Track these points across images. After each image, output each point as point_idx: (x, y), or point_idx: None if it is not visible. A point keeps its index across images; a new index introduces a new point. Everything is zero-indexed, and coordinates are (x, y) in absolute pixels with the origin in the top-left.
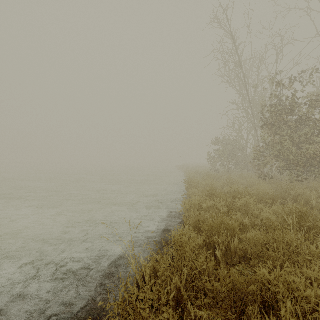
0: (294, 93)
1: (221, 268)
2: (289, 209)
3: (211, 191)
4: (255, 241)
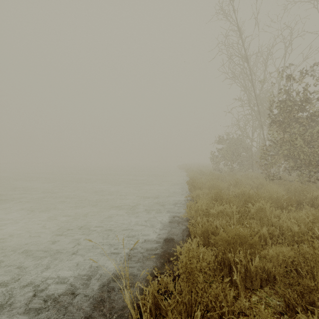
0: (306, 87)
1: (240, 298)
2: (315, 218)
3: (219, 194)
4: (280, 259)
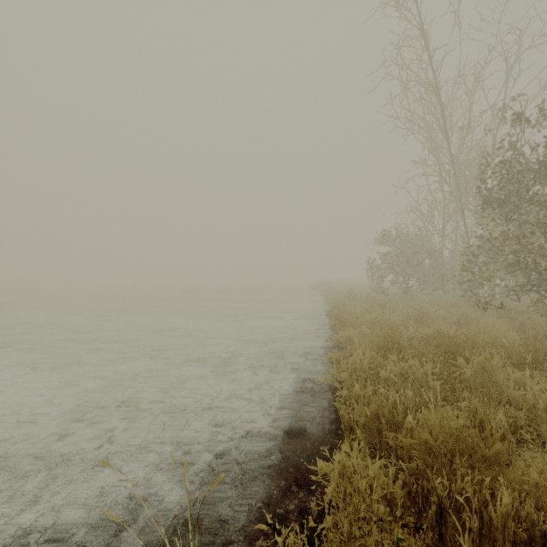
0: None
1: None
2: None
3: (393, 337)
4: None
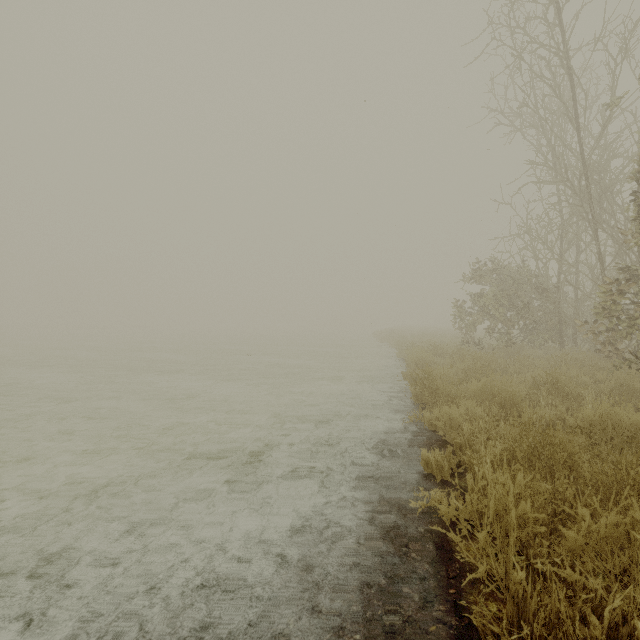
0: None
1: None
2: None
3: (550, 436)
4: None
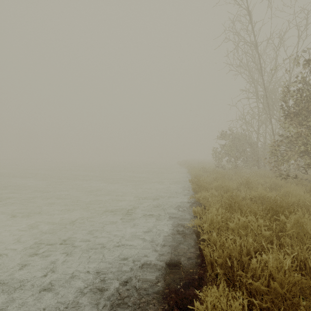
0: None
1: None
2: None
3: (234, 199)
4: None
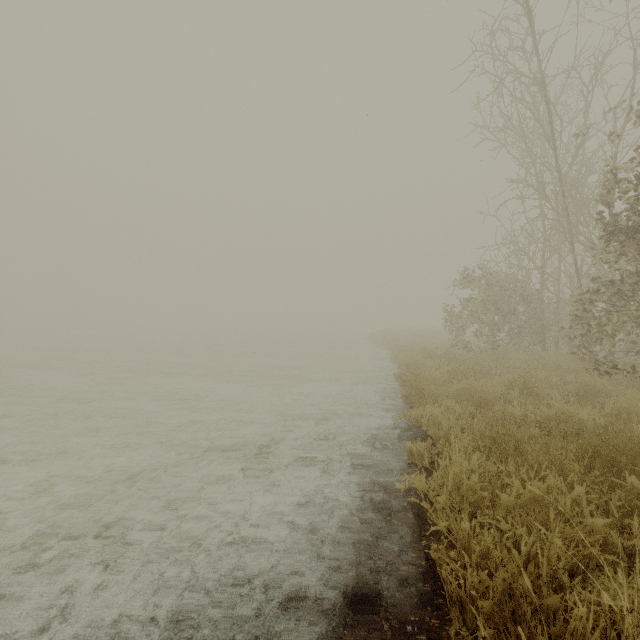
0: None
1: None
2: None
3: (505, 428)
4: None
